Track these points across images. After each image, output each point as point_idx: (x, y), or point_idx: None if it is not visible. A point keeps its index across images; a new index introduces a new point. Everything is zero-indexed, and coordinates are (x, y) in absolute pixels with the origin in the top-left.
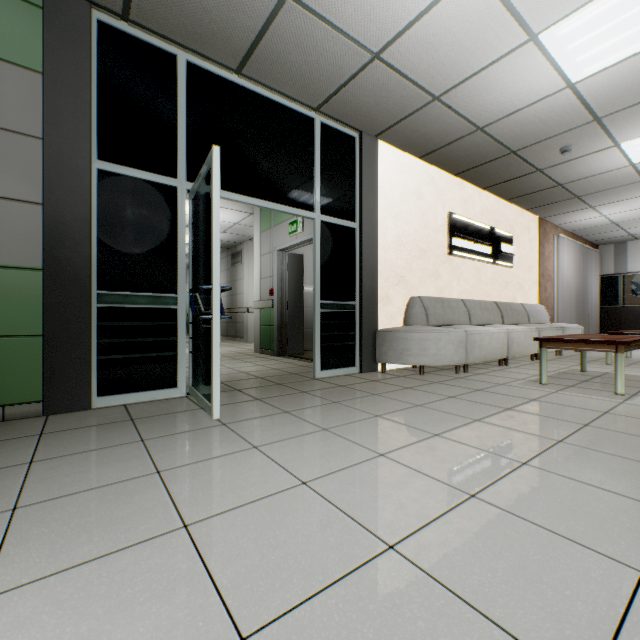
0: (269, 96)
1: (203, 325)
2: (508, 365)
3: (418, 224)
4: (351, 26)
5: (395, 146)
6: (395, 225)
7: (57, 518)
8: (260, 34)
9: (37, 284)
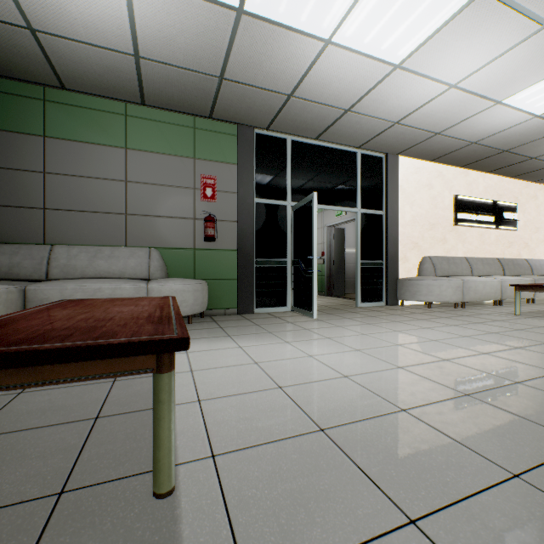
0: (331, 146)
1: (305, 275)
2: (502, 305)
3: (429, 206)
4: (381, 115)
5: (411, 157)
6: (411, 209)
7: (286, 334)
8: (331, 124)
9: (235, 257)
